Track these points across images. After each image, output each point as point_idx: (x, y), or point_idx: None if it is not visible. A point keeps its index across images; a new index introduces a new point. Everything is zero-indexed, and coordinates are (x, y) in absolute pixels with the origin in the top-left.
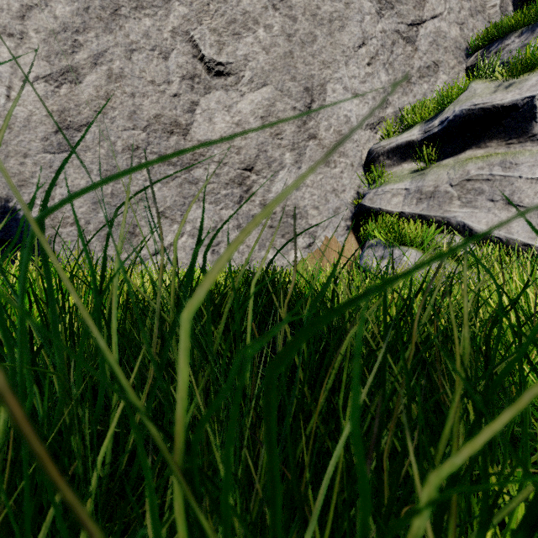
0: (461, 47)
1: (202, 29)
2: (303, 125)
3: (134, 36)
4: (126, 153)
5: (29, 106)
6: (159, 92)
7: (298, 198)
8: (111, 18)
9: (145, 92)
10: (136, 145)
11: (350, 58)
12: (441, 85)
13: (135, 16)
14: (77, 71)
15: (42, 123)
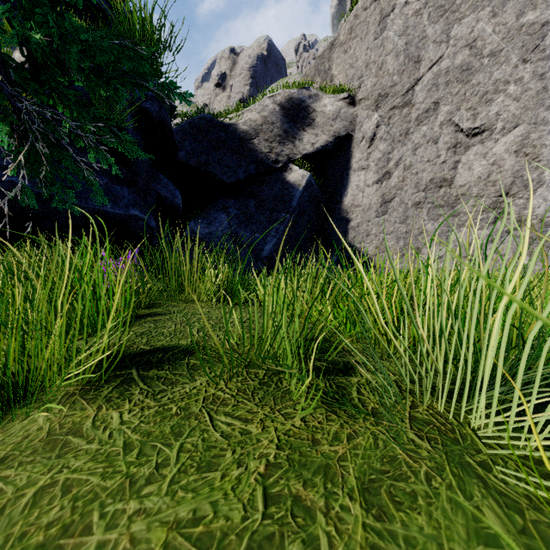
0: None
1: (460, 113)
2: None
3: (417, 140)
4: (413, 207)
5: (370, 197)
6: (432, 165)
7: None
8: (404, 138)
9: (424, 169)
10: (419, 201)
11: None
12: None
13: (417, 129)
14: (389, 172)
15: (375, 203)
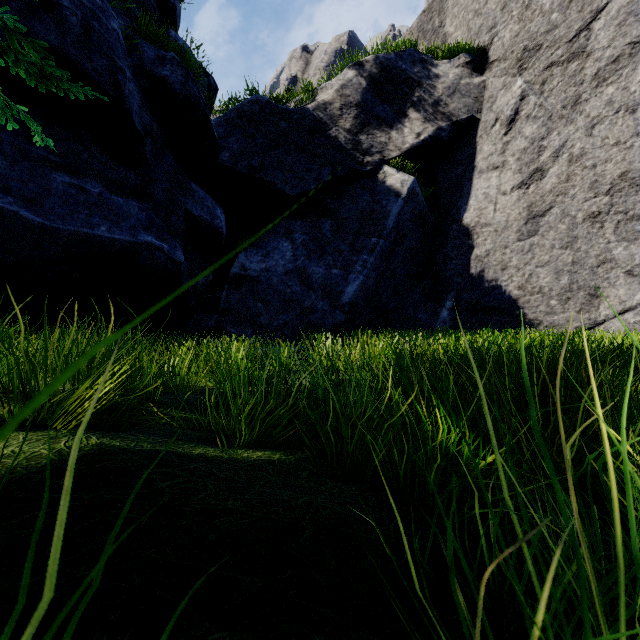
0: None
1: None
2: None
3: (595, 112)
4: (586, 222)
5: (507, 211)
6: (624, 150)
7: None
8: (571, 110)
9: (608, 157)
10: (597, 212)
11: None
12: None
13: (596, 93)
14: (541, 170)
15: (516, 220)
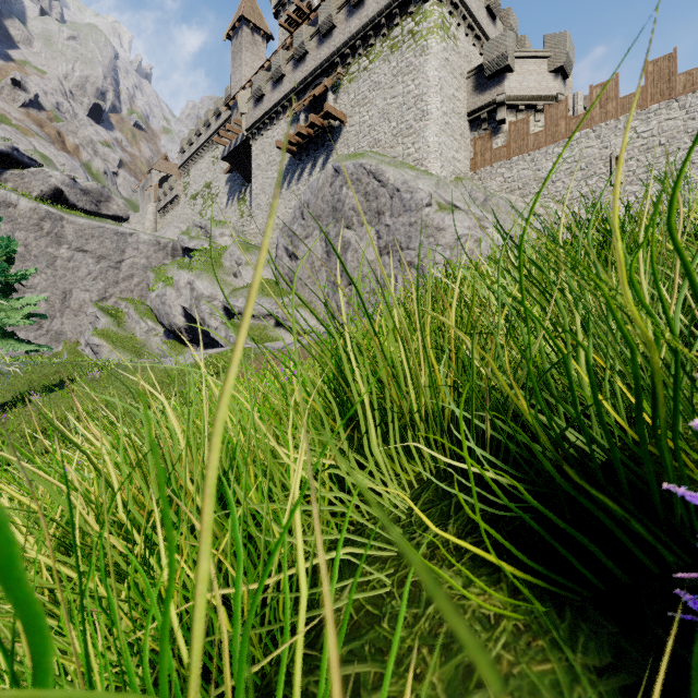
0: (147, 267)
1: None
2: (64, 304)
3: None
4: None
5: None
6: None
7: (63, 328)
8: None
9: None
10: None
11: (84, 280)
12: (136, 282)
13: None
14: None
15: None
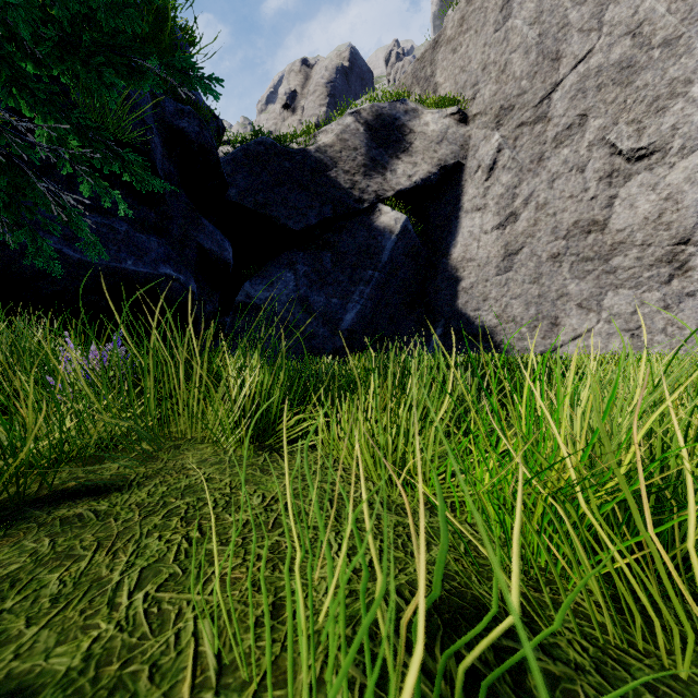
0: None
1: (618, 128)
2: None
3: (555, 168)
4: (549, 261)
5: (488, 248)
6: (576, 202)
7: None
8: (537, 165)
9: (565, 207)
10: (557, 253)
11: None
12: None
13: (555, 153)
14: (515, 214)
15: (495, 256)
